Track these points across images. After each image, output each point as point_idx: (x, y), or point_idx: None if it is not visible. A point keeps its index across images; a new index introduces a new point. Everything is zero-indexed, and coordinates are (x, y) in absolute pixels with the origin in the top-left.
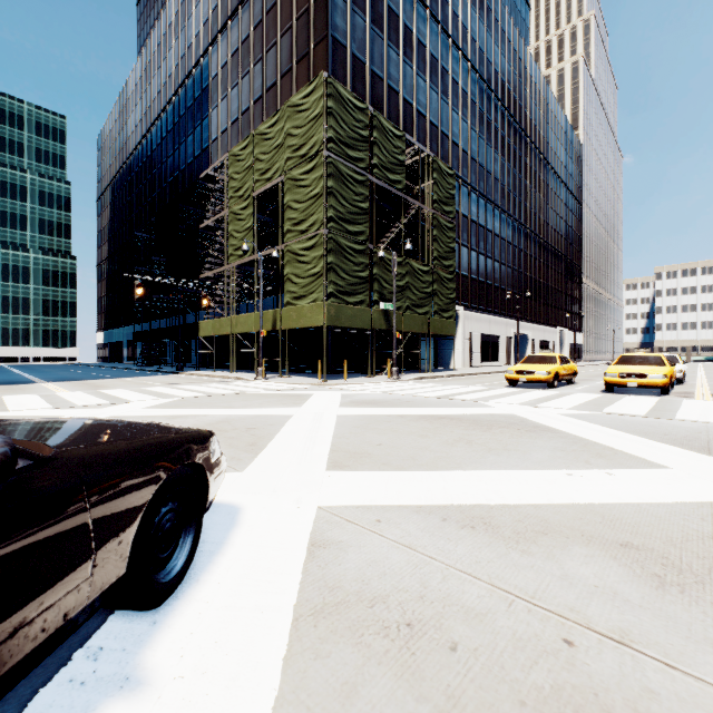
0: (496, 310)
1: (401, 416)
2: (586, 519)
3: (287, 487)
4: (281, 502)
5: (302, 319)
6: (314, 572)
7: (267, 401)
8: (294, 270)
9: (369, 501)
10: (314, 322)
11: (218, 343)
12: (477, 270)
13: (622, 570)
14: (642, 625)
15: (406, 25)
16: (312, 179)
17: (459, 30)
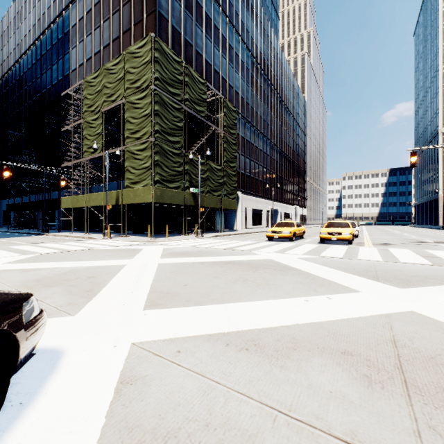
0: (260, 194)
1: (202, 262)
2: (319, 334)
3: (110, 327)
4: (101, 343)
5: (137, 197)
6: (118, 412)
7: (109, 255)
8: (132, 164)
9: (173, 334)
10: (146, 199)
11: (77, 213)
12: (250, 170)
13: (345, 375)
14: (364, 424)
15: (207, 14)
16: (144, 104)
17: (239, 24)
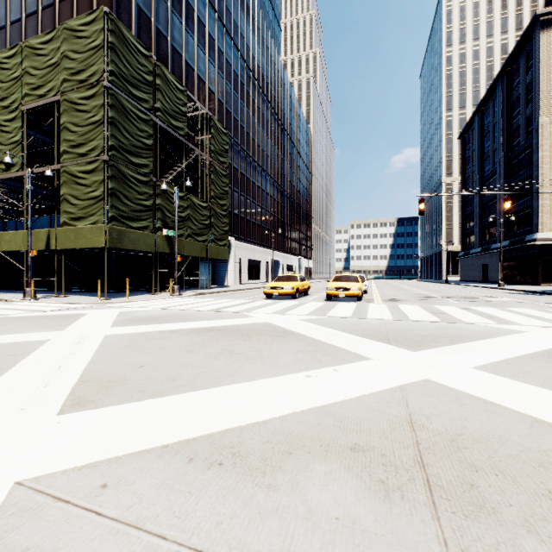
0: (258, 242)
1: (174, 331)
2: (323, 424)
3: None
4: None
5: (81, 239)
6: None
7: (24, 325)
8: (72, 191)
9: (100, 455)
10: (95, 243)
11: None
12: (245, 210)
13: (355, 485)
14: None
15: (188, 1)
16: (92, 106)
17: (232, 24)
